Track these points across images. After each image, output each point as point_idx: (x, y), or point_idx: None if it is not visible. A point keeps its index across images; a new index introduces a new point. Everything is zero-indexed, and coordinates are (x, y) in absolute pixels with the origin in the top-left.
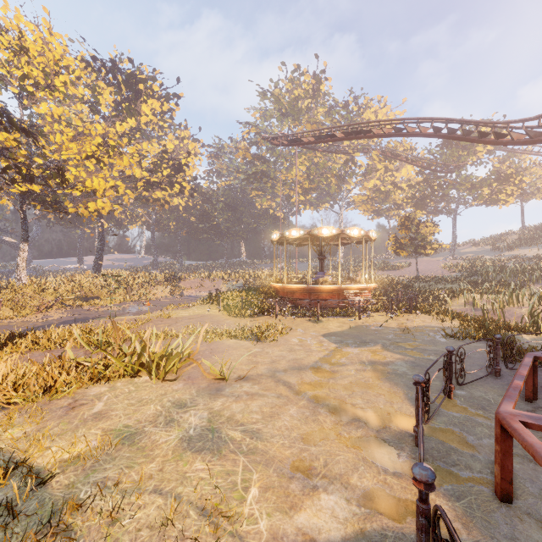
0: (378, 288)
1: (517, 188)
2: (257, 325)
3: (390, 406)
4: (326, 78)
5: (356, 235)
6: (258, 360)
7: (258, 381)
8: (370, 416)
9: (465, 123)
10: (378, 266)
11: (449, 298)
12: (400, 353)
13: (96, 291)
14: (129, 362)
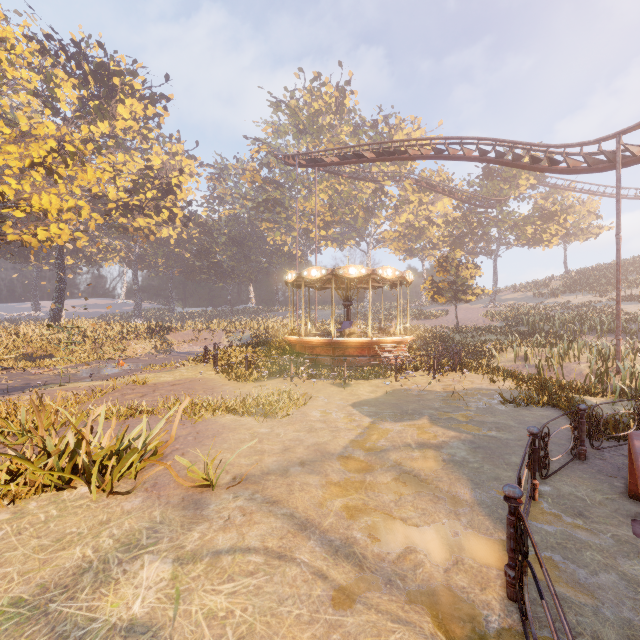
0: (414, 340)
1: (562, 228)
2: (264, 394)
3: (457, 519)
4: (351, 91)
5: (389, 277)
6: (264, 447)
7: (262, 485)
8: (431, 540)
9: (514, 146)
10: (412, 314)
11: (496, 352)
12: (454, 428)
13: (48, 348)
14: (54, 466)
